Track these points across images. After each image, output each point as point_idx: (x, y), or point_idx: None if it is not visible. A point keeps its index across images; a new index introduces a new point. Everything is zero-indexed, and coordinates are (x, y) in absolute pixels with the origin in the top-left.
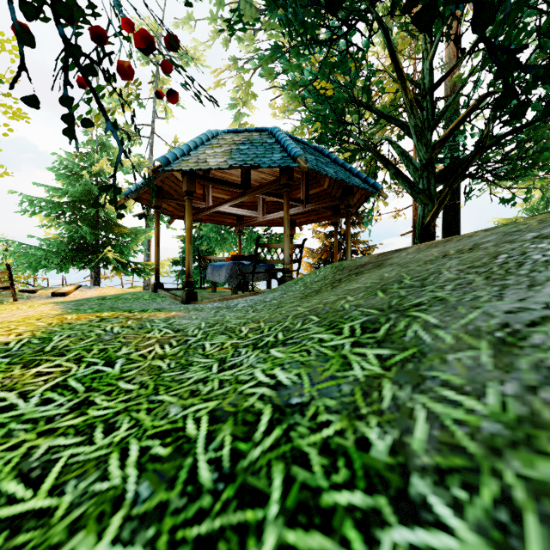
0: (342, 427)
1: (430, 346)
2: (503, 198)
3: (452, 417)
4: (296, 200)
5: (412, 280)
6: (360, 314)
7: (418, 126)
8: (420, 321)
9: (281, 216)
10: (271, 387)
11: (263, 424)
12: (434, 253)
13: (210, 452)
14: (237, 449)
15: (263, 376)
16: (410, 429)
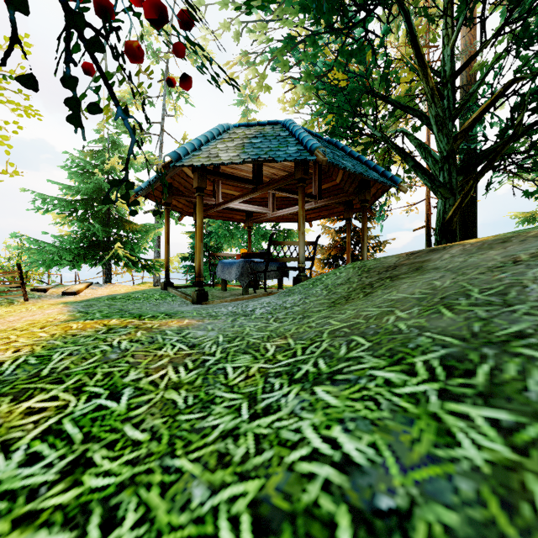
0: None
1: None
2: (526, 191)
3: None
4: (308, 196)
5: (485, 294)
6: (431, 342)
7: (439, 116)
8: None
9: (292, 212)
10: (336, 465)
11: None
12: (495, 257)
13: None
14: None
15: (318, 440)
16: None
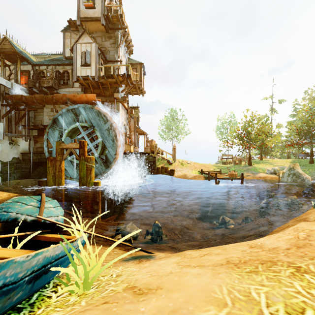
0: None
1: None
2: None
3: None
4: None
5: None
6: None
7: None
8: None
9: None
10: None
11: None
12: None
13: None
14: None
15: None
16: None
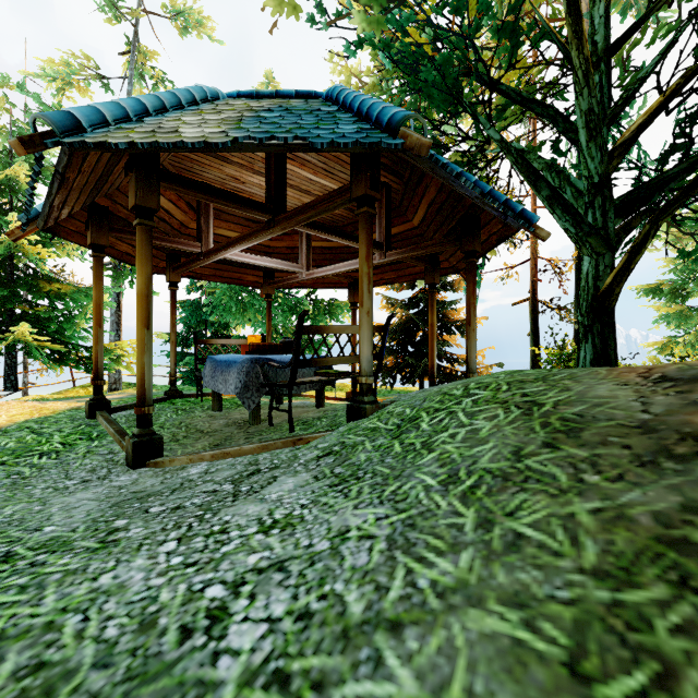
0: None
1: None
2: (682, 251)
3: None
4: None
5: None
6: None
7: (593, 112)
8: None
9: (340, 271)
10: None
11: None
12: None
13: None
14: None
15: None
16: None
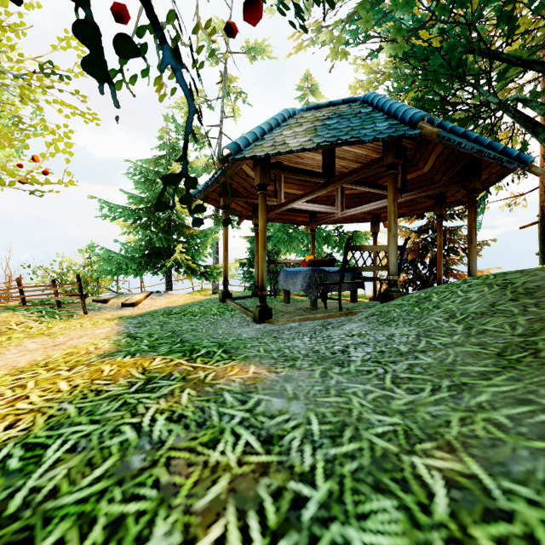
0: None
1: None
2: None
3: None
4: None
5: None
6: None
7: None
8: None
9: (366, 210)
10: None
11: None
12: None
13: None
14: None
15: None
16: None
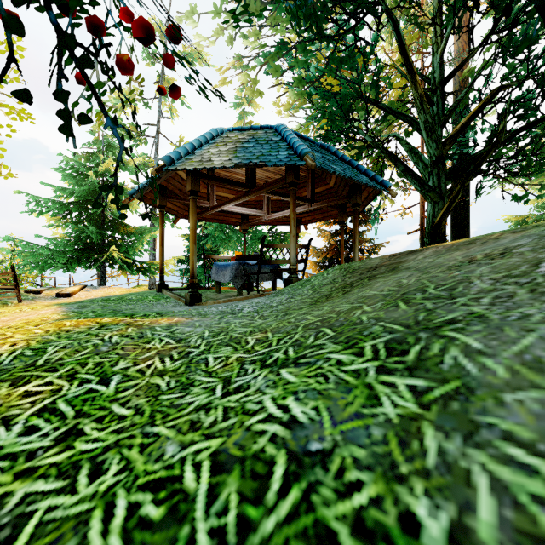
0: (378, 493)
1: (477, 380)
2: (515, 196)
3: (528, 490)
4: (301, 199)
5: (438, 289)
6: (382, 330)
7: (428, 122)
8: (459, 345)
9: (286, 215)
10: (284, 424)
11: (276, 480)
12: (457, 258)
13: (212, 518)
14: (245, 517)
15: (274, 407)
16: (471, 504)
